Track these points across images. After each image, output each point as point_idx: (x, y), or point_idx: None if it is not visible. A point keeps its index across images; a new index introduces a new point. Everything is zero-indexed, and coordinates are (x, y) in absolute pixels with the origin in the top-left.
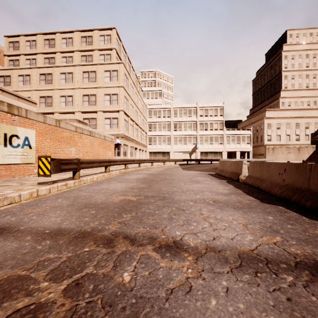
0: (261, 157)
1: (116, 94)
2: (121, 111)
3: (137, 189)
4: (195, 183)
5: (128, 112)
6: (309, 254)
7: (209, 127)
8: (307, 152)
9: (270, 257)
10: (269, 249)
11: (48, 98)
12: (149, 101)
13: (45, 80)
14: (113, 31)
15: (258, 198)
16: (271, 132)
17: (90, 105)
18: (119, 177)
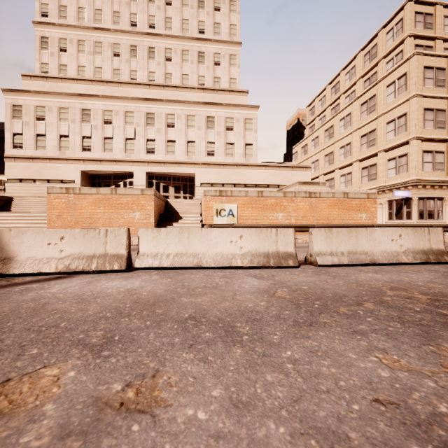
0: None
1: (403, 115)
2: (413, 140)
3: None
4: None
5: (444, 133)
6: None
7: None
8: None
9: None
10: None
11: (330, 155)
12: None
13: (328, 136)
14: (405, 9)
15: None
16: None
17: (368, 147)
18: None
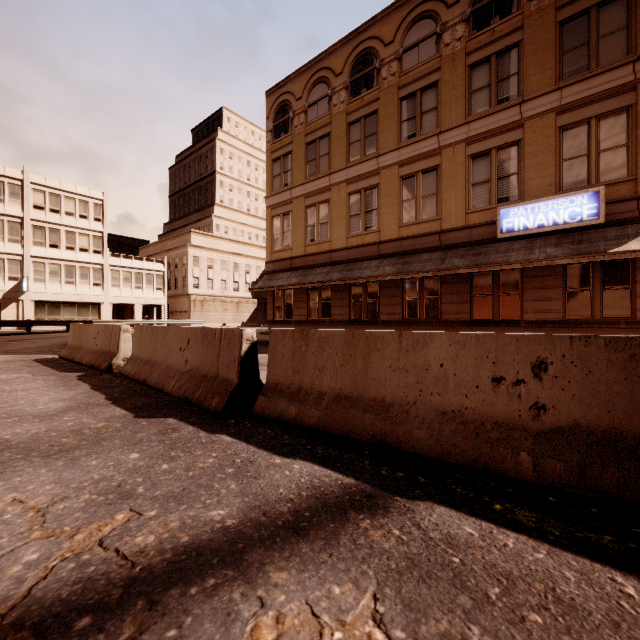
0: (183, 317)
1: None
2: None
3: None
4: None
5: None
6: (173, 532)
7: (66, 241)
8: (248, 310)
9: (57, 611)
10: (73, 573)
11: None
12: None
13: None
14: None
15: (134, 407)
16: (199, 273)
17: None
18: None
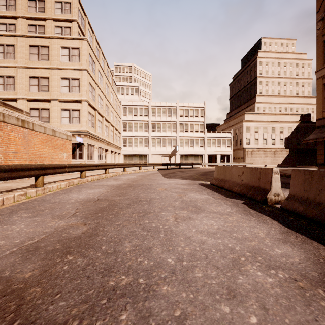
0: (240, 161)
1: (76, 79)
2: (85, 101)
3: (40, 260)
4: (195, 213)
5: (95, 104)
6: None
7: (190, 128)
8: (282, 156)
9: None
10: None
11: None
12: (124, 97)
13: None
14: None
15: None
16: (249, 136)
17: (40, 90)
18: (54, 196)
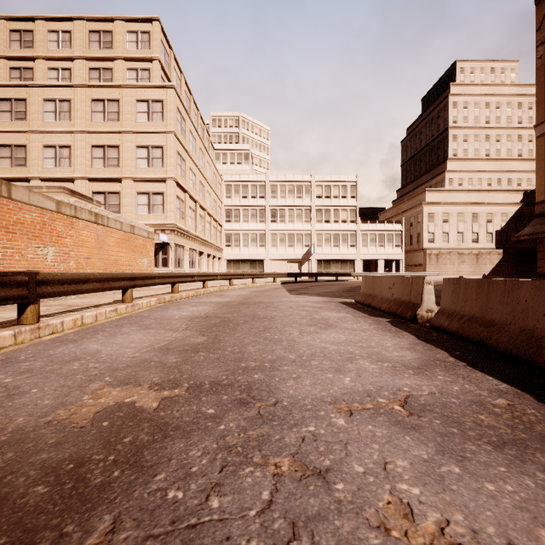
0: (417, 270)
1: (159, 147)
2: (171, 180)
3: (178, 354)
4: (324, 329)
5: (185, 183)
6: None
7: (333, 217)
8: (490, 262)
9: None
10: None
11: (17, 149)
12: (227, 168)
13: (12, 113)
14: (154, 25)
15: (511, 380)
16: (433, 228)
17: (106, 165)
18: (150, 312)
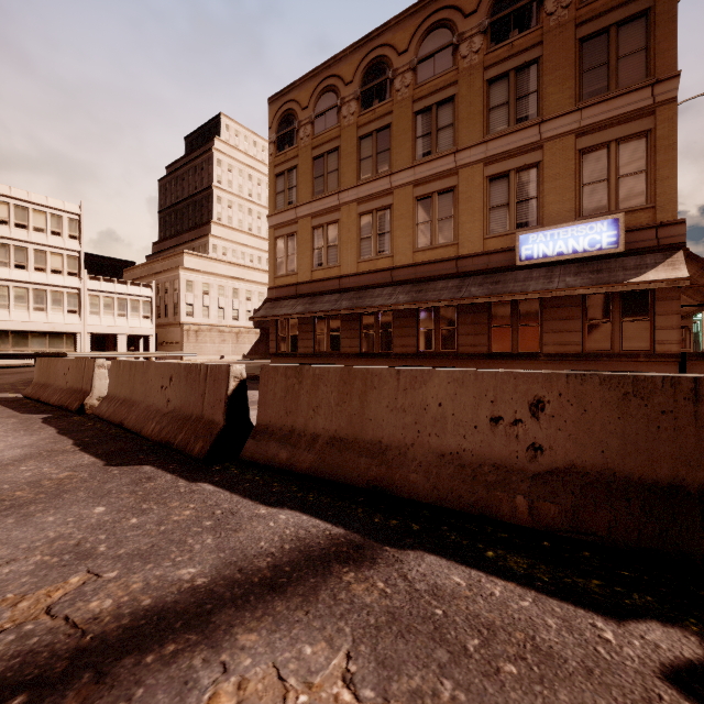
0: (174, 349)
1: None
2: None
3: None
4: None
5: None
6: (134, 595)
7: (35, 261)
8: (250, 341)
9: None
10: (12, 646)
11: None
12: None
13: None
14: None
15: (106, 453)
16: (193, 299)
17: None
18: None
